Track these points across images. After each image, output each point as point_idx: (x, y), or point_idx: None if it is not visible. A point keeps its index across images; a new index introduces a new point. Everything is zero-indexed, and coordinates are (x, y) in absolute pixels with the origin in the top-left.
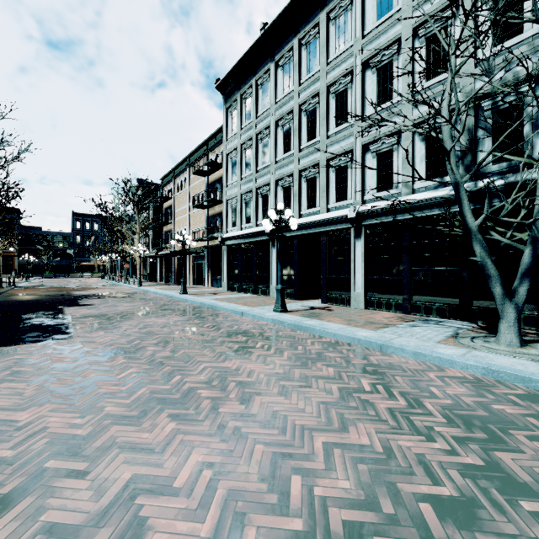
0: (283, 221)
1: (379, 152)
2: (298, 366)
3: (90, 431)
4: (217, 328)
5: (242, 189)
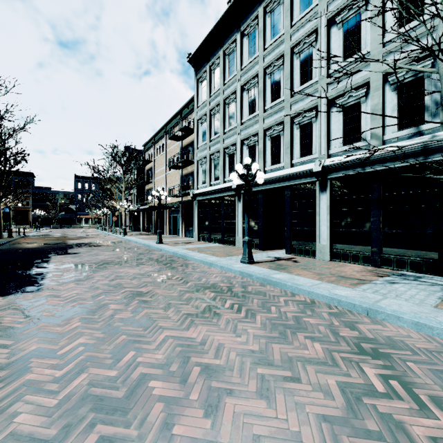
0: (250, 174)
1: (345, 105)
2: (276, 339)
3: None
4: (185, 280)
5: (211, 149)
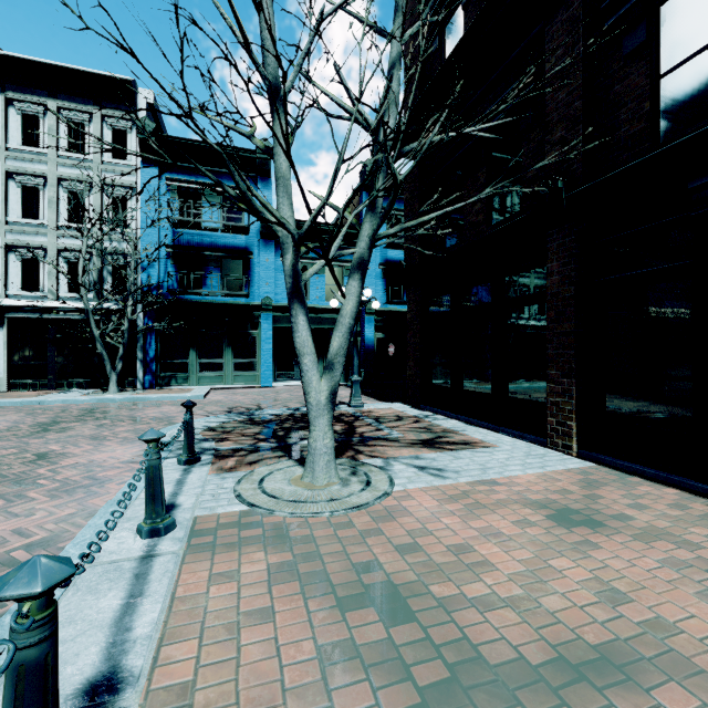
0: None
1: (25, 257)
2: None
3: None
4: None
5: None
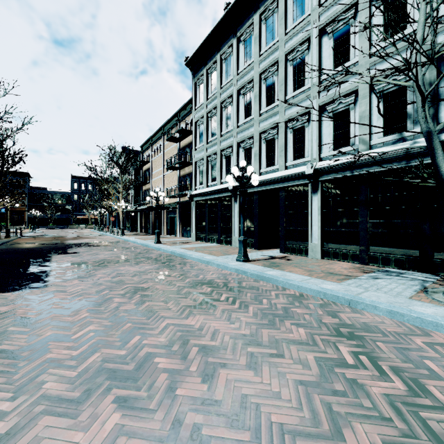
0: (245, 177)
1: (335, 111)
2: (265, 326)
3: (13, 425)
4: (184, 277)
5: (208, 151)
